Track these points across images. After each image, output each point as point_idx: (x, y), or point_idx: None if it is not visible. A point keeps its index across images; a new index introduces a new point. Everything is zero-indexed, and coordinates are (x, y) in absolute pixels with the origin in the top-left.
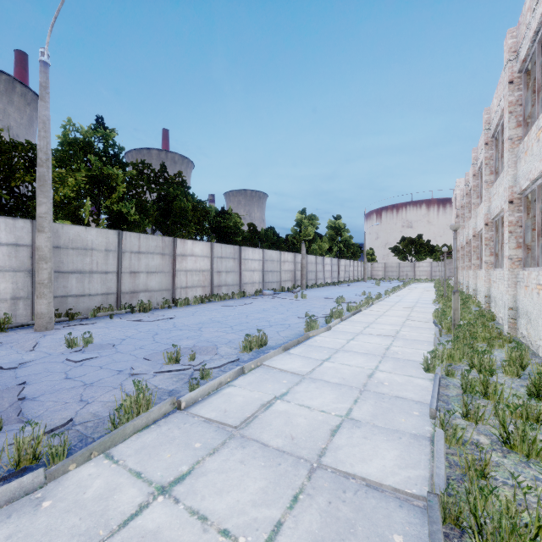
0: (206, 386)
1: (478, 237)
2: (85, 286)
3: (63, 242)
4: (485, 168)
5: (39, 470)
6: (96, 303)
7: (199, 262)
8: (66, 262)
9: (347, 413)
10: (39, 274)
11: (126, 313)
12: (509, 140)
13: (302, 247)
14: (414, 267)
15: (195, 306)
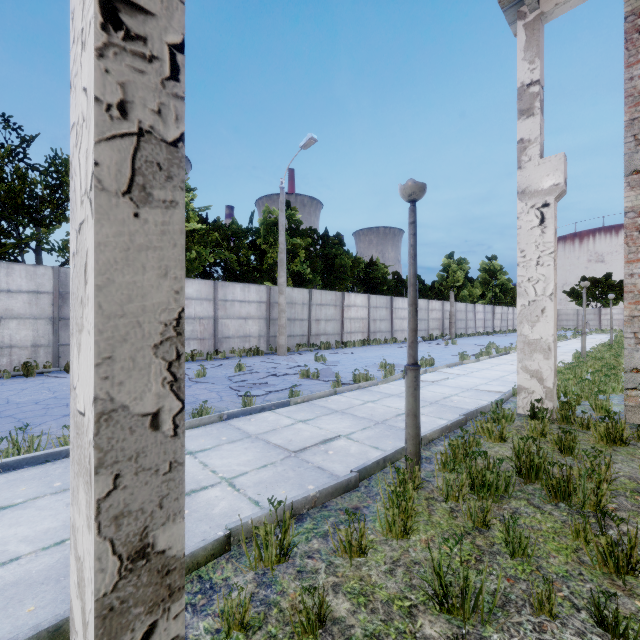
0: None
1: None
2: (291, 329)
3: None
4: None
5: (376, 380)
6: (296, 342)
7: (359, 312)
8: None
9: (485, 383)
10: (281, 321)
11: (315, 350)
12: None
13: (451, 295)
14: (599, 314)
15: (360, 348)
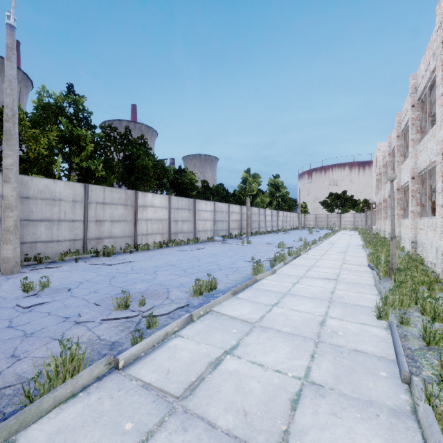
0: (149, 339)
1: (401, 190)
2: (54, 233)
3: (33, 193)
4: (412, 127)
5: None
6: (64, 248)
7: (158, 213)
8: (35, 211)
9: (306, 374)
10: (5, 222)
11: (91, 257)
12: (442, 96)
13: (247, 200)
14: (340, 217)
15: (154, 251)
